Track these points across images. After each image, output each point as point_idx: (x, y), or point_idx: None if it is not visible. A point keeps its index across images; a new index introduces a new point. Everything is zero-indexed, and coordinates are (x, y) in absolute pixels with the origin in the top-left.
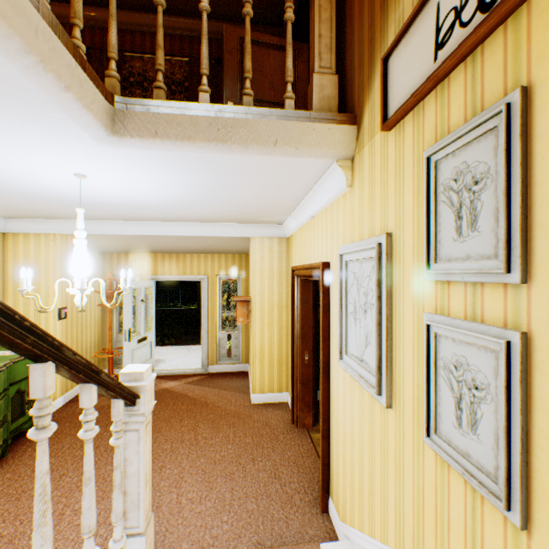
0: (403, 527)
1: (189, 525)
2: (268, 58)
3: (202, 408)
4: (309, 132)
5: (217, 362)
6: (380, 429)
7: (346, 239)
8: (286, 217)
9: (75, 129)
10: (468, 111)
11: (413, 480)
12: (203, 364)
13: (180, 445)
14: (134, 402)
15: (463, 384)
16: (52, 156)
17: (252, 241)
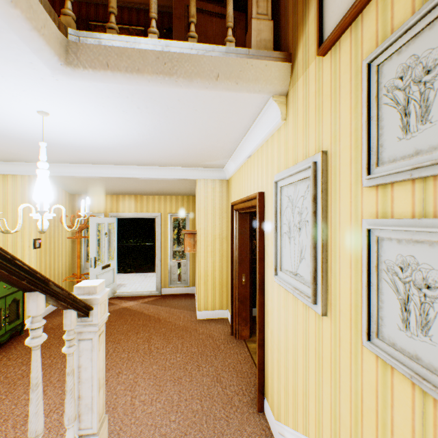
0: (339, 428)
1: (140, 424)
2: (211, 24)
3: (155, 323)
4: (248, 68)
5: (169, 285)
6: (314, 336)
7: (280, 168)
8: (227, 161)
9: (29, 55)
10: (417, 2)
11: (351, 384)
12: (157, 288)
13: (135, 354)
14: (87, 314)
15: (411, 285)
16: (13, 89)
17: (198, 182)
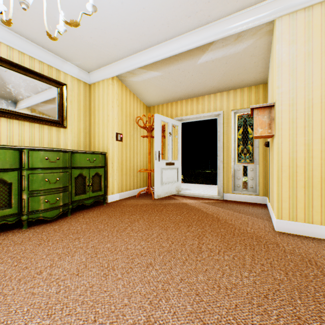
0: None
1: None
2: None
3: (211, 221)
4: None
5: (231, 191)
6: None
7: None
8: None
9: None
10: None
11: None
12: (218, 192)
13: (178, 248)
14: None
15: None
16: None
17: (276, 24)
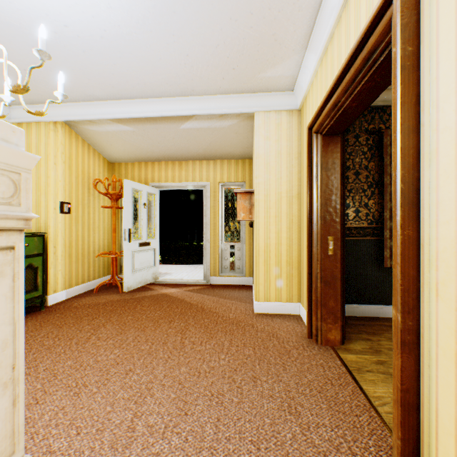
0: None
1: None
2: None
3: (196, 313)
4: None
5: (219, 274)
6: None
7: None
8: (300, 60)
9: None
10: None
11: None
12: (205, 276)
13: (160, 348)
14: None
15: None
16: None
17: (255, 117)
